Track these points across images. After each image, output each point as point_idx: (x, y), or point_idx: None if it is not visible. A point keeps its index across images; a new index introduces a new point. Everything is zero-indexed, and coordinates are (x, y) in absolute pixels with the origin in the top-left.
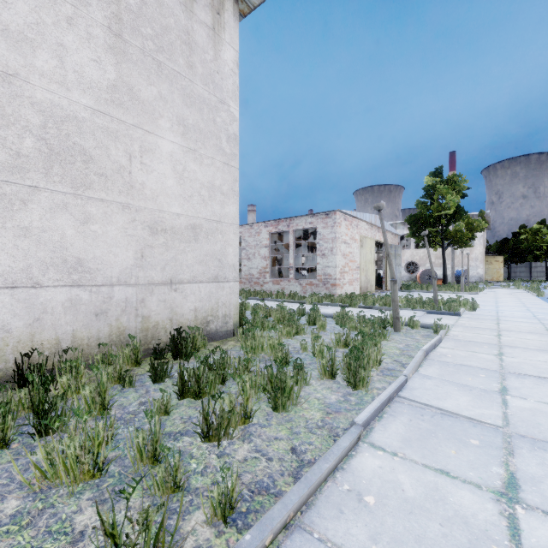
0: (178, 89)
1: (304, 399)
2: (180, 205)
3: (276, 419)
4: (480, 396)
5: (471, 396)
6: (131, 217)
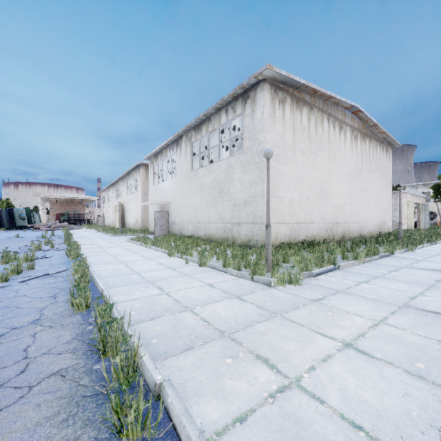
0: (385, 179)
1: None
2: (385, 205)
3: None
4: None
5: None
6: (381, 209)
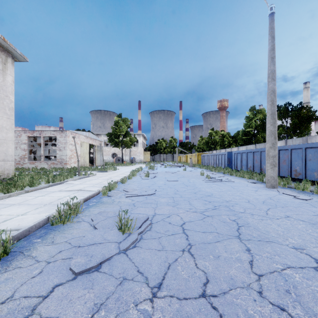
0: None
1: (39, 186)
2: None
3: (31, 188)
4: (81, 182)
5: (79, 182)
6: None
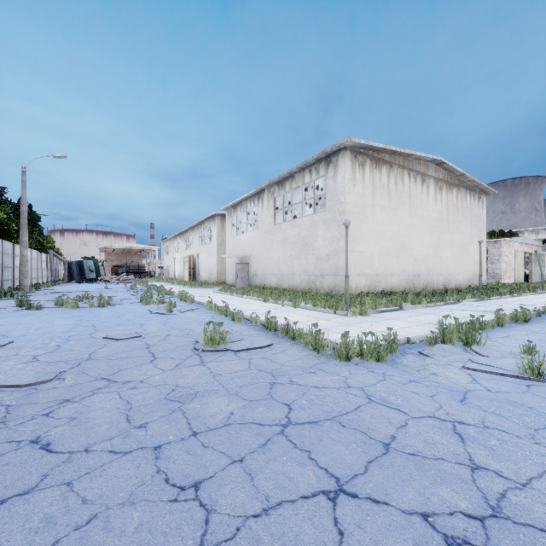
0: (477, 228)
1: None
2: (477, 256)
3: None
4: None
5: None
6: (472, 260)
